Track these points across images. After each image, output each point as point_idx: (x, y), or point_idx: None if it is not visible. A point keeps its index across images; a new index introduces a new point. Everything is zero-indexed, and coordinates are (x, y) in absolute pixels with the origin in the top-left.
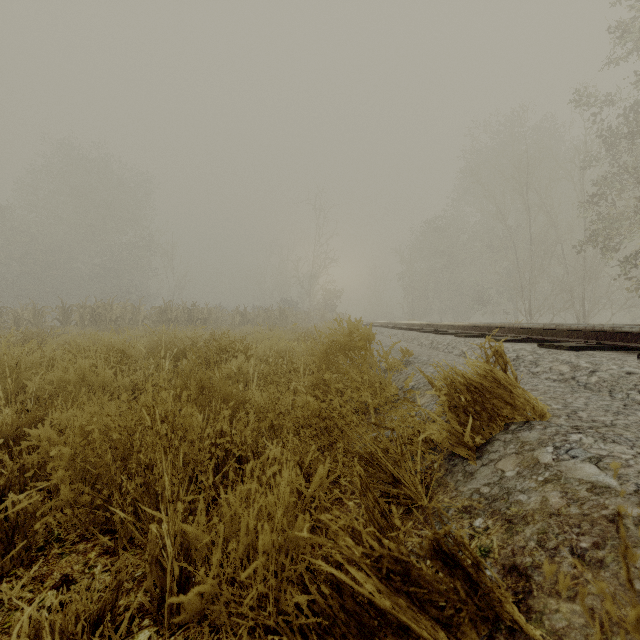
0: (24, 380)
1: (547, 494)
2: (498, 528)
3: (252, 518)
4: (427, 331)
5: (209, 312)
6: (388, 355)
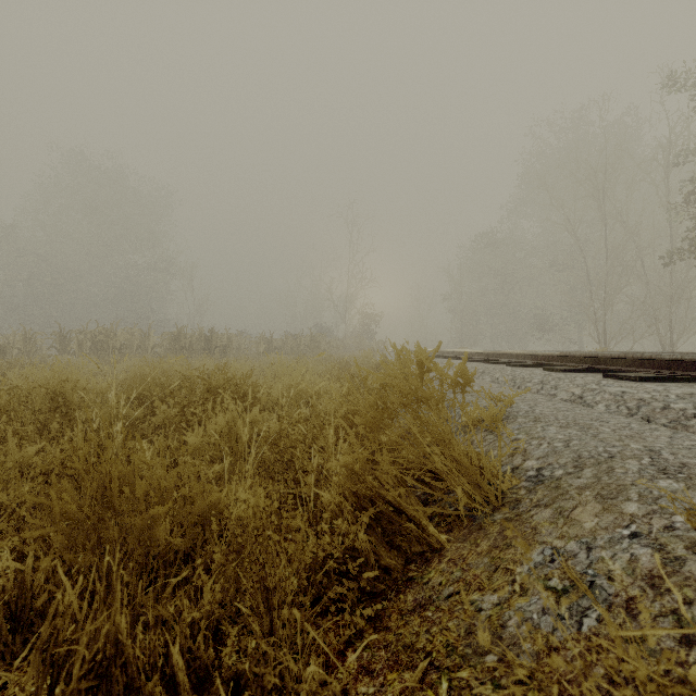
0: None
1: None
2: None
3: None
4: (497, 362)
5: (229, 339)
6: (500, 416)
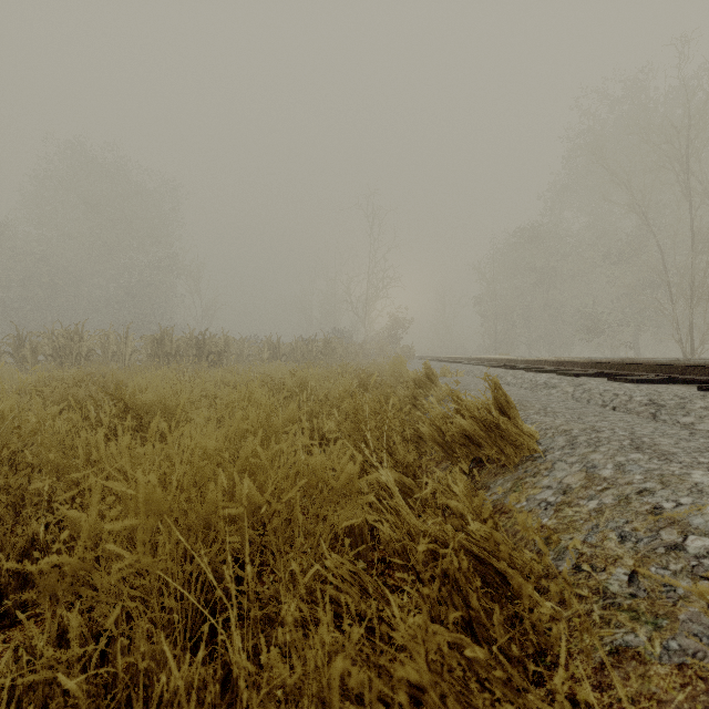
0: None
1: None
2: None
3: None
4: (649, 380)
5: (227, 343)
6: None
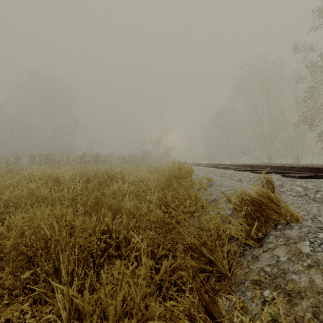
0: (1, 195)
1: (312, 276)
2: (281, 299)
3: (119, 298)
4: (218, 167)
5: (105, 157)
6: (201, 181)
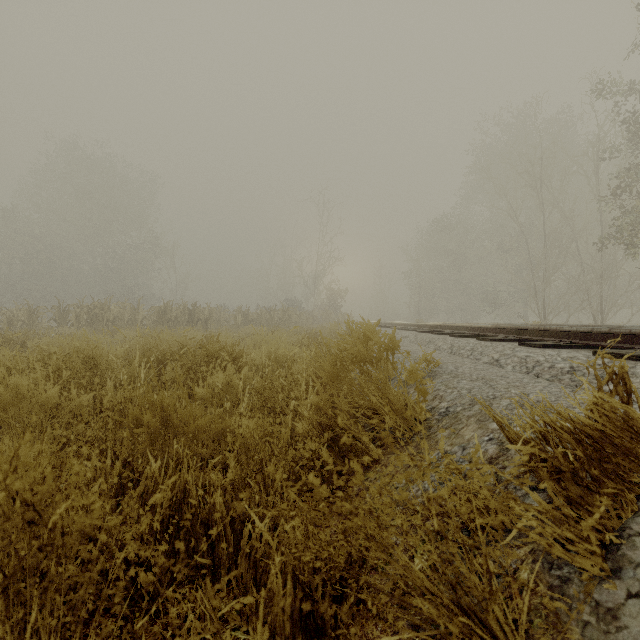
0: None
1: None
2: None
3: None
4: (442, 333)
5: (210, 312)
6: (417, 369)
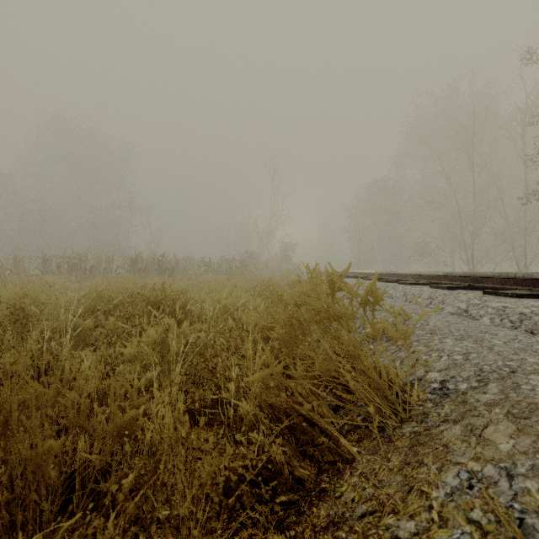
0: None
1: None
2: None
3: None
4: (390, 281)
5: (177, 262)
6: (409, 334)
